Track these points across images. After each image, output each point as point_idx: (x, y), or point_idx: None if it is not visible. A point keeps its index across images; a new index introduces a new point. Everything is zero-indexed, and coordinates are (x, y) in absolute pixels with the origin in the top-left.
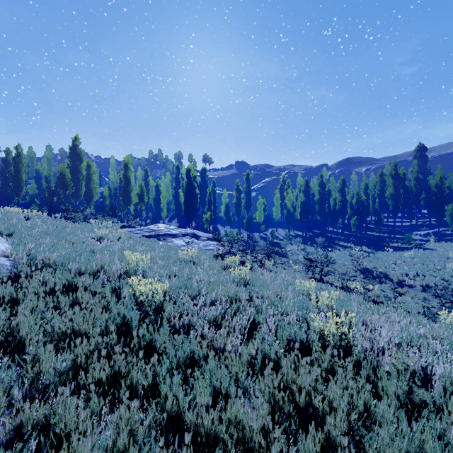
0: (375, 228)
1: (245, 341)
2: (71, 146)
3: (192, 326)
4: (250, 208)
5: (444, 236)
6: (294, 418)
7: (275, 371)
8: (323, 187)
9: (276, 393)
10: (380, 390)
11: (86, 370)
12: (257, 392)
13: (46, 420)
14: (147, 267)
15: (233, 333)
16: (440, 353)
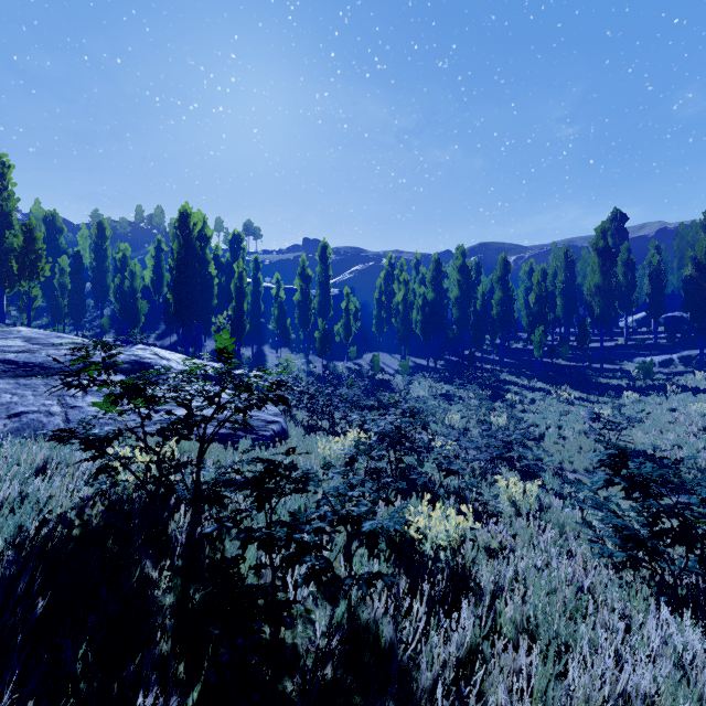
0: (561, 352)
1: None
2: None
3: None
4: (328, 313)
5: (703, 366)
6: None
7: None
8: (467, 275)
9: None
10: None
11: None
12: None
13: None
14: None
15: None
16: None
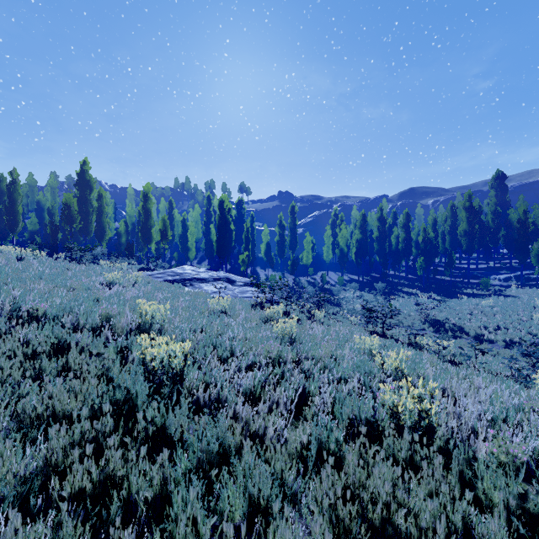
0: (445, 272)
1: (293, 420)
2: (79, 171)
3: (221, 400)
4: (295, 247)
5: (528, 281)
6: None
7: (335, 468)
8: (383, 223)
9: (339, 506)
10: (481, 493)
11: (65, 473)
12: (312, 505)
13: None
14: (166, 320)
15: (277, 409)
16: None
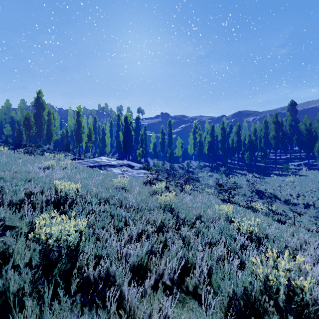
0: (261, 160)
1: (176, 291)
2: (36, 97)
3: (110, 277)
4: (171, 146)
5: (311, 166)
6: None
7: None
8: (224, 131)
9: None
10: None
11: None
12: None
13: None
14: (77, 196)
15: (161, 279)
16: None
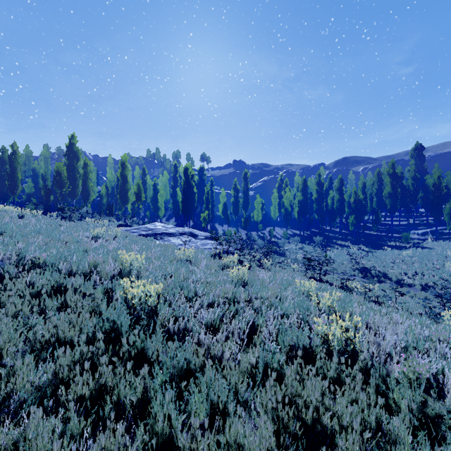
0: (373, 227)
1: (244, 346)
2: (68, 144)
3: (187, 331)
4: (248, 207)
5: (441, 235)
6: (300, 437)
7: (277, 382)
8: (321, 186)
9: (279, 409)
10: (391, 402)
11: (69, 383)
12: (259, 408)
13: (16, 447)
14: (142, 267)
15: (232, 338)
16: (449, 358)
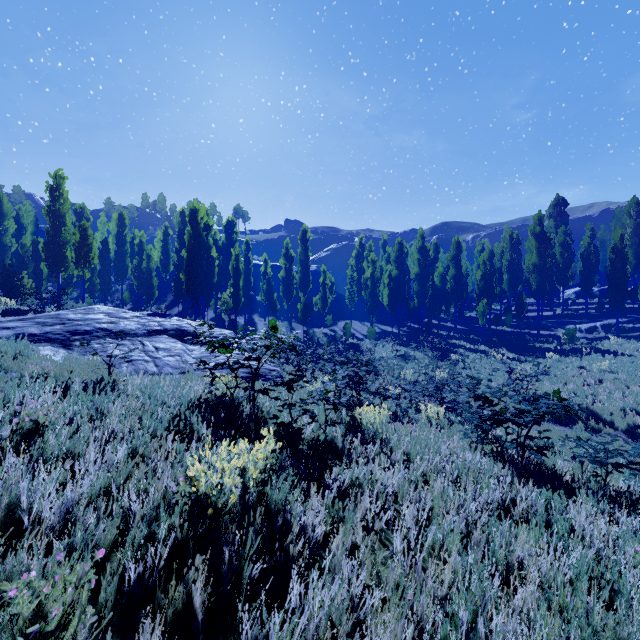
0: (505, 320)
1: None
2: None
3: None
4: (308, 287)
5: (621, 332)
6: None
7: None
8: (426, 255)
9: None
10: None
11: None
12: None
13: None
14: None
15: None
16: None
